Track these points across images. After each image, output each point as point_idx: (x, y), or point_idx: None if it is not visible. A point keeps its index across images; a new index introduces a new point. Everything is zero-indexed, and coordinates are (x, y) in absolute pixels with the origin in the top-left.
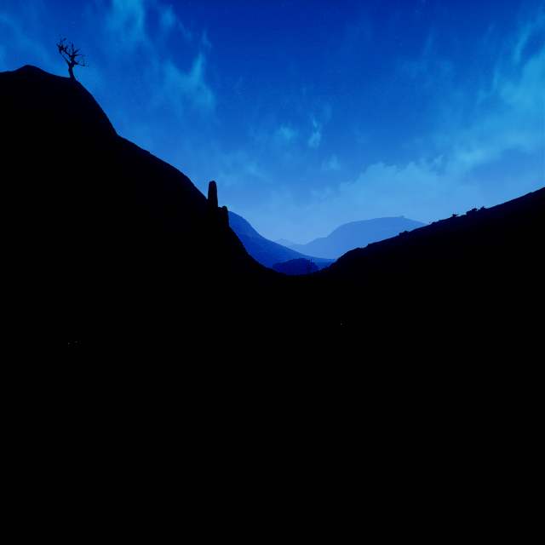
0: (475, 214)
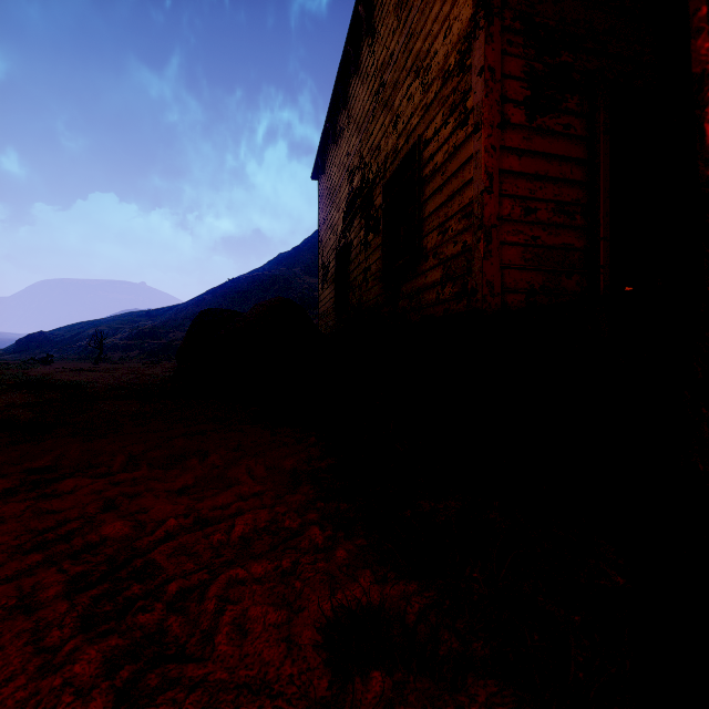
0: (155, 310)
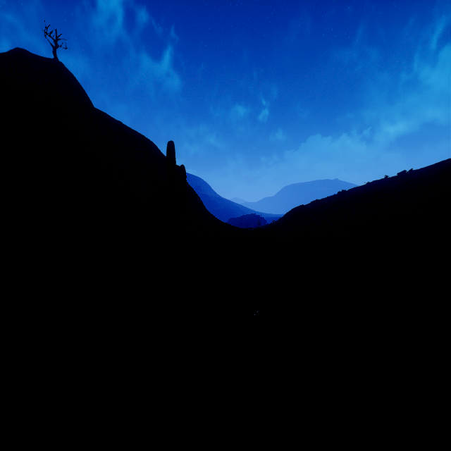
0: (405, 175)
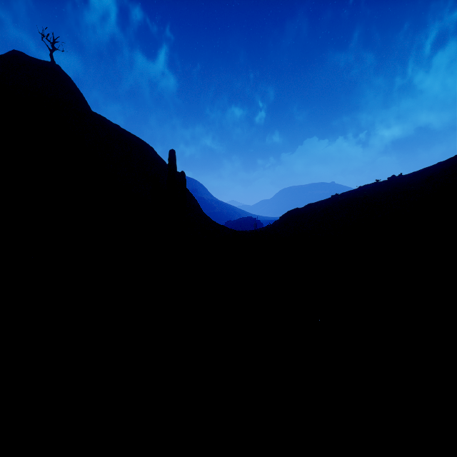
0: (394, 179)
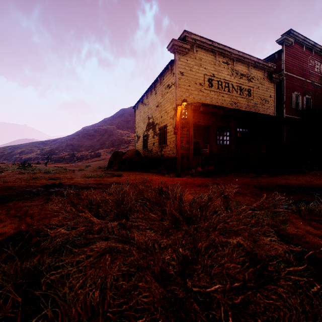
0: (46, 141)
